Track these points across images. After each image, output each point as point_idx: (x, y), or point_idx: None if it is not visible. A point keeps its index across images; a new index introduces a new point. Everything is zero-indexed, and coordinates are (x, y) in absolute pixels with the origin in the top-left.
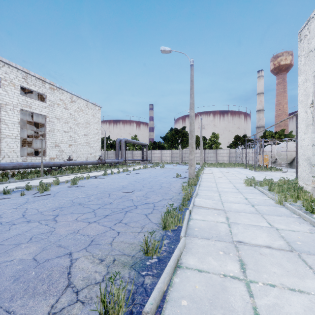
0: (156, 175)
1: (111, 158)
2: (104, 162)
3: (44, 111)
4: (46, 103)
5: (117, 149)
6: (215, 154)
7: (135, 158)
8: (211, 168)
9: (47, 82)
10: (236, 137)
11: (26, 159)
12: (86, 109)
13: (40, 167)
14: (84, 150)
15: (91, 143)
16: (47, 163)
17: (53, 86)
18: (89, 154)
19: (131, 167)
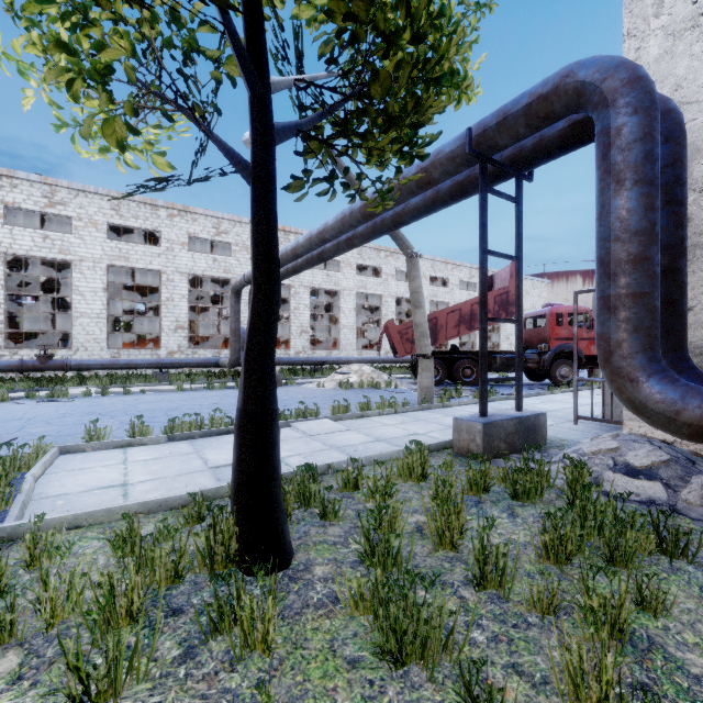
0: None
1: None
2: None
3: None
4: None
5: None
6: None
7: None
8: None
9: None
10: None
11: None
12: (532, 290)
13: None
14: None
15: None
16: None
17: None
18: None
19: None
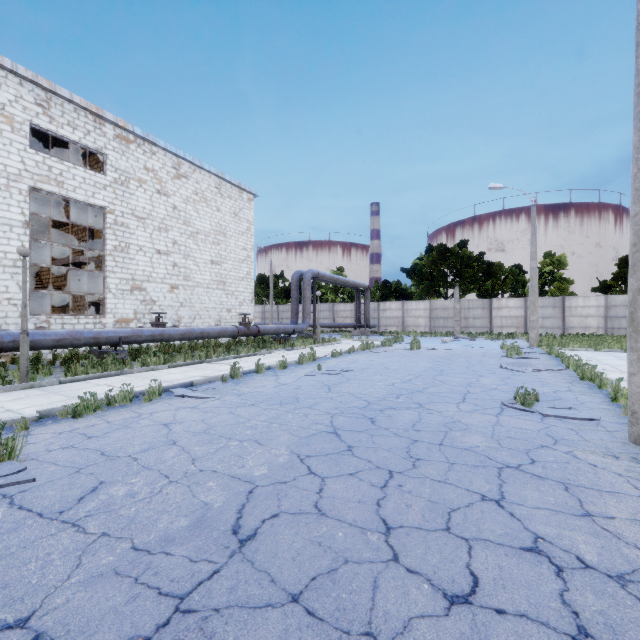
0: (416, 388)
1: (287, 322)
2: (254, 331)
3: (99, 196)
4: (106, 176)
5: (293, 299)
6: (558, 309)
7: (338, 322)
8: (577, 351)
9: (108, 122)
10: (623, 260)
11: (48, 322)
12: (217, 198)
13: (48, 347)
14: (211, 300)
15: (229, 283)
16: (71, 333)
17: (126, 134)
18: (224, 310)
19: (328, 345)
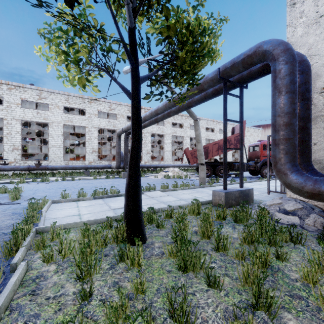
0: None
1: None
2: None
3: None
4: None
5: None
6: None
7: None
8: None
9: None
10: None
11: None
12: (254, 133)
13: None
14: None
15: None
16: None
17: None
18: None
19: None
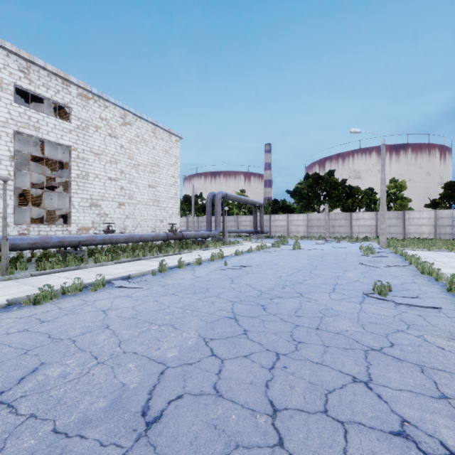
0: (298, 280)
1: (204, 229)
2: (179, 236)
3: (66, 138)
4: (71, 123)
5: (208, 212)
6: (400, 220)
7: (241, 229)
8: (415, 251)
9: (72, 84)
10: (447, 184)
11: (28, 229)
12: (153, 139)
13: (25, 249)
14: (148, 213)
15: (162, 201)
16: (42, 238)
17: (86, 93)
18: (158, 221)
19: (233, 246)
